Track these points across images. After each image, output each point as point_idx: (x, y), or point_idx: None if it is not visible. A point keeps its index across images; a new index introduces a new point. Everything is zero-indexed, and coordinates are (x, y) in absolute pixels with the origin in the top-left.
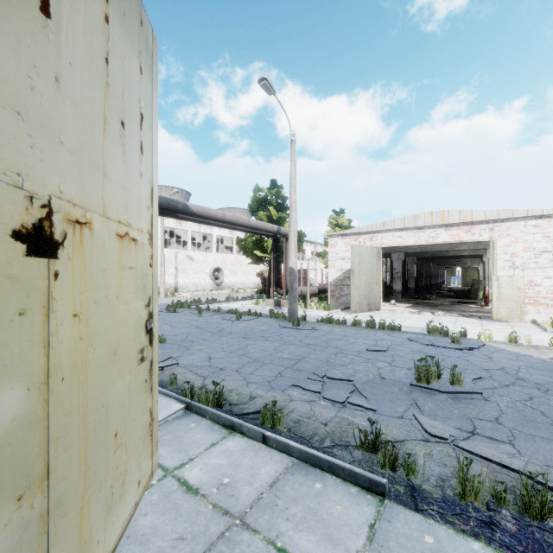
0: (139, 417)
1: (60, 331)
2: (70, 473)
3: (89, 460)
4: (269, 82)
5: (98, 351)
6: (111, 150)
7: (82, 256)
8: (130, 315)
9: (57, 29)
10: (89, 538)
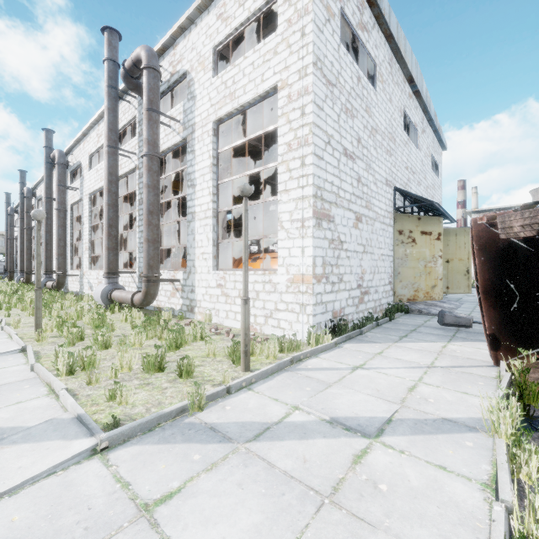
0: (464, 283)
1: (449, 268)
2: (450, 280)
3: (453, 281)
4: None
5: (454, 271)
6: (457, 251)
7: (452, 262)
8: (461, 269)
9: (449, 246)
10: (453, 288)
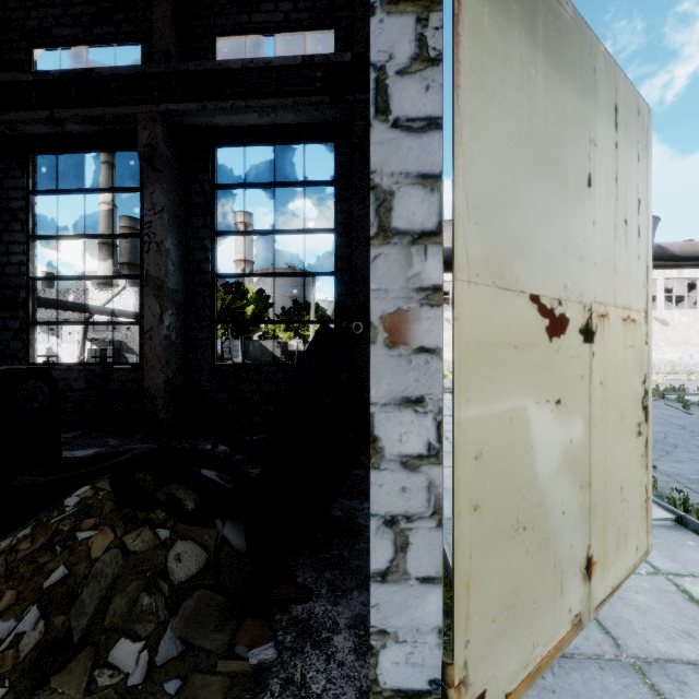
0: (636, 487)
1: (594, 392)
2: (598, 493)
3: (607, 493)
4: None
5: (611, 413)
6: (618, 250)
7: (603, 340)
8: (630, 389)
9: (593, 189)
10: (607, 553)
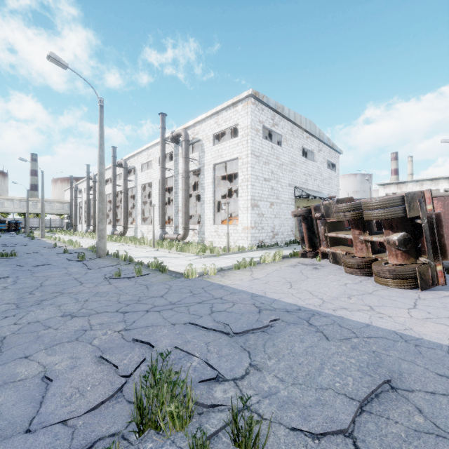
0: None
1: None
2: None
3: None
4: (443, 141)
5: None
6: None
7: None
8: None
9: None
10: None
